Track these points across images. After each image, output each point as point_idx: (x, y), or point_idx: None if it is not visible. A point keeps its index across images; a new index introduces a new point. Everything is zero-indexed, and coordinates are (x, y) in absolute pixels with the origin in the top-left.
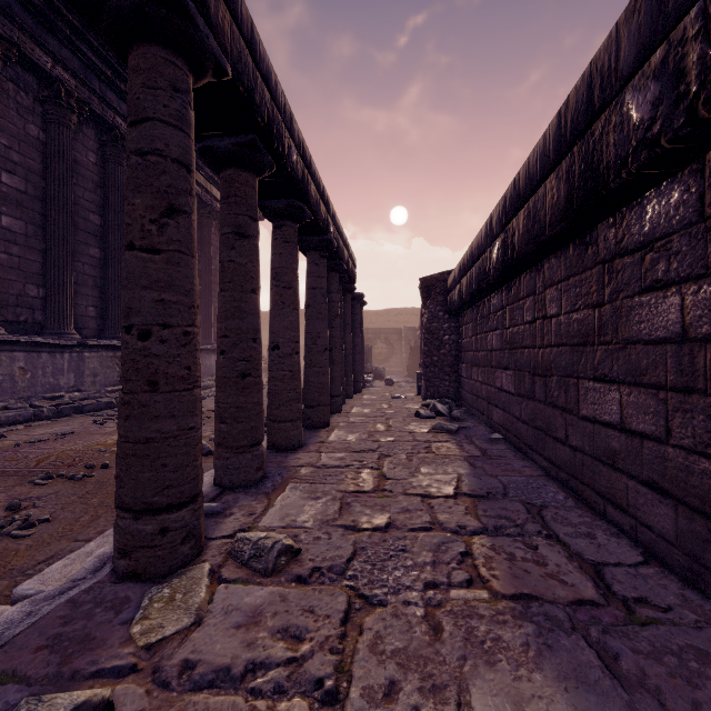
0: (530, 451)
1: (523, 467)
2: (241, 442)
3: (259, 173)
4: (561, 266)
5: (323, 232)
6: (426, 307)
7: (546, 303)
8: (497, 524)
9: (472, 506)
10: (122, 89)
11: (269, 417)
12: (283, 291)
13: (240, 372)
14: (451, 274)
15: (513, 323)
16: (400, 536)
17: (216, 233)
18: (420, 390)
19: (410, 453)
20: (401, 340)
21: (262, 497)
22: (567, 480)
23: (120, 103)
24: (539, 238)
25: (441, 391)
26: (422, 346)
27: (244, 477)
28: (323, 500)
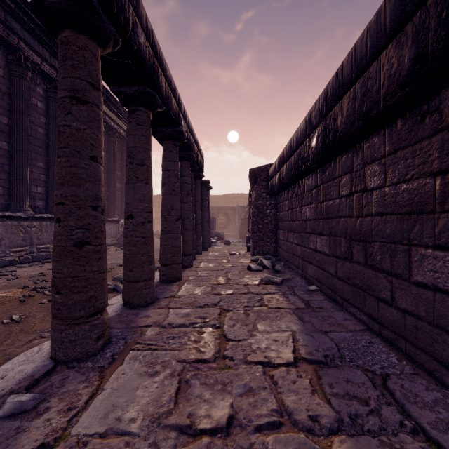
0: (346, 304)
1: (344, 320)
2: (77, 313)
3: (101, 43)
4: (385, 142)
5: (175, 124)
6: (253, 190)
7: (365, 178)
8: (350, 411)
9: (316, 378)
10: (25, 21)
11: (124, 277)
12: (137, 167)
13: (77, 241)
14: (272, 166)
15: (328, 198)
16: (245, 444)
17: (105, 138)
18: (249, 248)
19: (246, 307)
20: (235, 214)
21: (95, 375)
22: (393, 338)
23: (24, 32)
24: (370, 113)
25: (265, 249)
26: (251, 217)
27: (81, 349)
28: (161, 377)
